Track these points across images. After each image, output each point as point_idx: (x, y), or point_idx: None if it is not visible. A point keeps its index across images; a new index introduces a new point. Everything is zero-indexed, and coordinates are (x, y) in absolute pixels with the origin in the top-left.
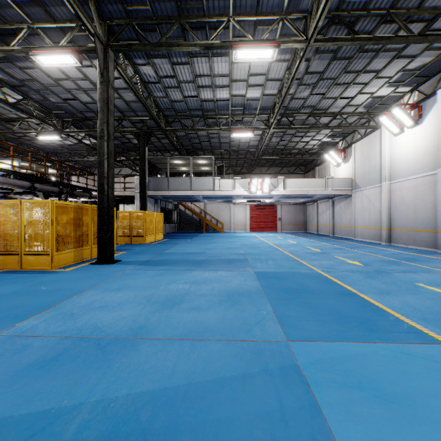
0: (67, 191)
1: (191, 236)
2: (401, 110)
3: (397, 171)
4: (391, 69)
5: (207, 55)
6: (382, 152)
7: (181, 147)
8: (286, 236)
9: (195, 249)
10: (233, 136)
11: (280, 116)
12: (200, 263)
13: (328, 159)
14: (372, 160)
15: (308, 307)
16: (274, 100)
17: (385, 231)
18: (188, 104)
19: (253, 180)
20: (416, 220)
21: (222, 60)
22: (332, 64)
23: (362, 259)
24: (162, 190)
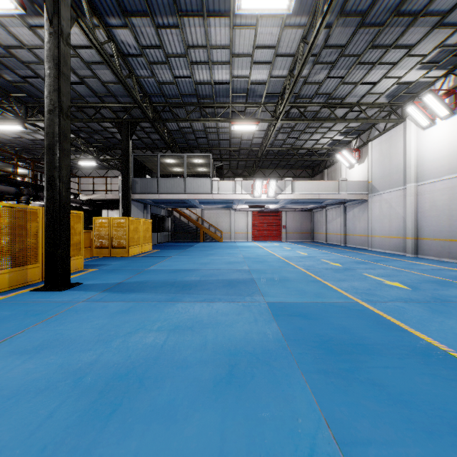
0: (30, 192)
1: (185, 247)
2: (435, 97)
3: (427, 171)
4: (426, 44)
5: (202, 14)
6: (407, 149)
7: (174, 145)
8: (294, 246)
9: (187, 265)
10: (235, 128)
11: (288, 107)
12: (190, 287)
13: (340, 160)
14: (393, 159)
15: (389, 401)
16: (283, 84)
17: (411, 241)
18: (180, 87)
19: (257, 181)
20: (452, 228)
21: (221, 24)
22: (358, 34)
23: (401, 278)
24: (152, 193)
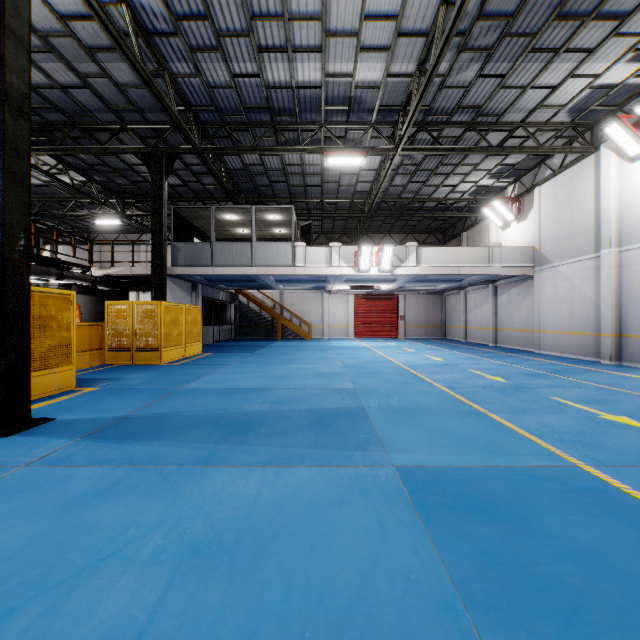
0: None
1: (254, 347)
2: None
3: (636, 228)
4: None
5: None
6: (602, 195)
7: (238, 194)
8: (419, 347)
9: (251, 379)
10: (329, 163)
11: (414, 130)
12: (248, 428)
13: (488, 216)
14: (577, 211)
15: None
16: (407, 89)
17: (609, 340)
18: (242, 95)
19: (363, 247)
20: None
21: None
22: None
23: (624, 407)
24: (202, 265)
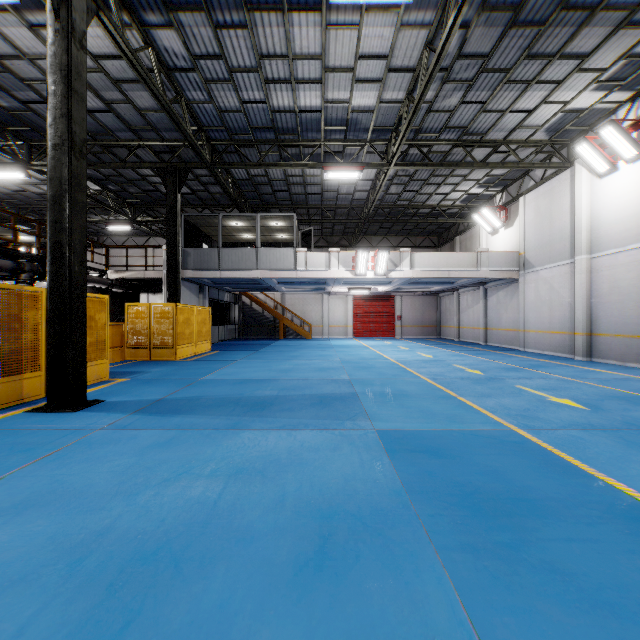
0: (34, 267)
1: (258, 346)
2: (617, 130)
3: (604, 238)
4: (606, 53)
5: (280, 8)
6: (576, 206)
7: (243, 201)
8: (413, 345)
9: (260, 372)
10: (329, 176)
11: (406, 146)
12: (262, 407)
13: (478, 222)
14: (556, 220)
15: (582, 603)
16: (399, 112)
17: (582, 338)
18: (250, 117)
19: (360, 253)
20: None
21: (309, 23)
22: (507, 38)
23: (573, 393)
24: (210, 269)
